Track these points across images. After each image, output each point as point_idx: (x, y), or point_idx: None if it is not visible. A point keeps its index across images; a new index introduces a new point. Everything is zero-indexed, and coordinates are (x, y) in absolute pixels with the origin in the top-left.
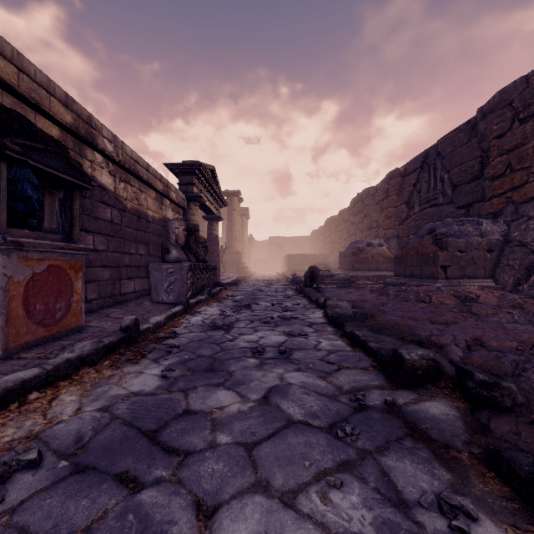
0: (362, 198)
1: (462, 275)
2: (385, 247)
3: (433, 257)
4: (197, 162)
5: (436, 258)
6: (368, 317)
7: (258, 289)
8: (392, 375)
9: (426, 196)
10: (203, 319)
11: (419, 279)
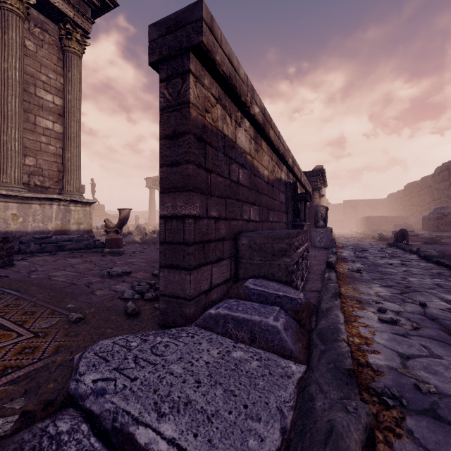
0: (448, 168)
1: None
2: None
3: None
4: (321, 169)
5: None
6: (447, 256)
7: (356, 243)
8: None
9: None
10: (347, 254)
11: None
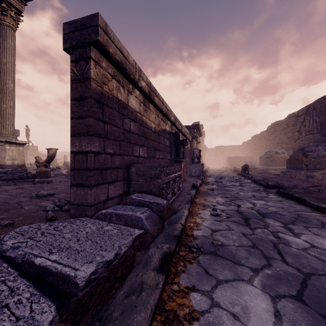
0: (274, 127)
1: (315, 168)
2: (286, 154)
3: (301, 160)
4: (197, 124)
5: (302, 161)
6: (265, 180)
7: (219, 173)
8: (266, 188)
9: (308, 129)
10: (211, 180)
11: (296, 170)
